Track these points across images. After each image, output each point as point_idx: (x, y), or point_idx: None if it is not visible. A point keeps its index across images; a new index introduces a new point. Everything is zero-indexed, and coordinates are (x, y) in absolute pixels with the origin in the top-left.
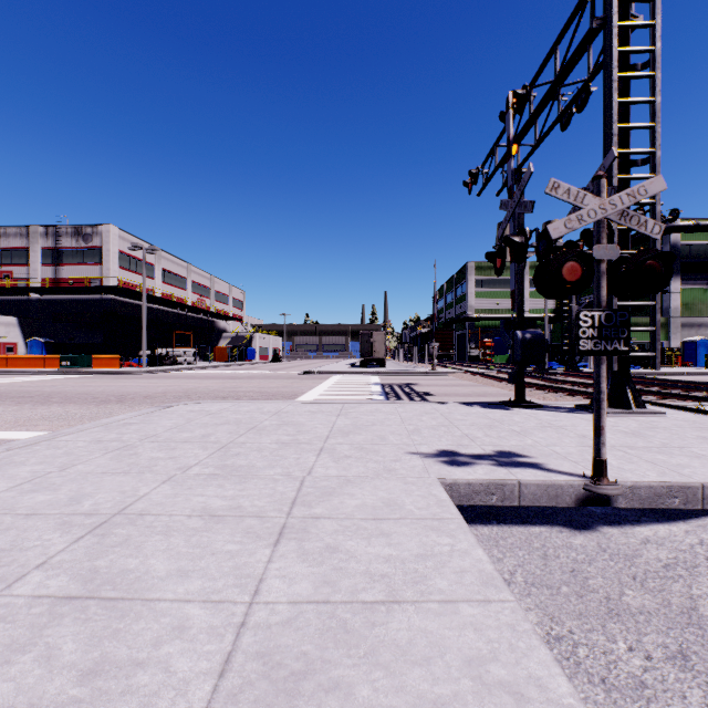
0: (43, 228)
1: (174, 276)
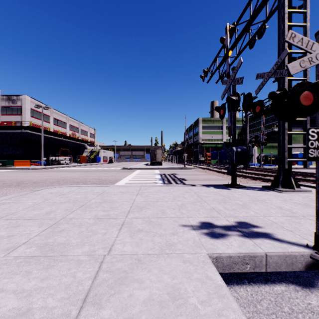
0: None
1: (60, 121)
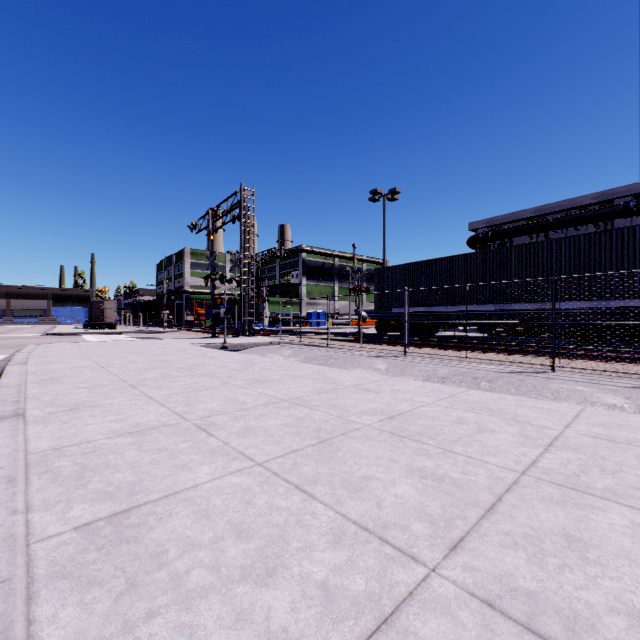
0: None
1: None
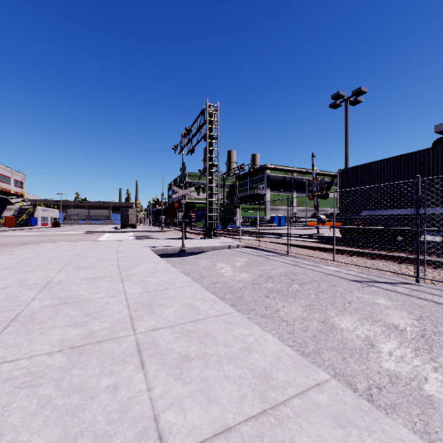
0: None
1: None
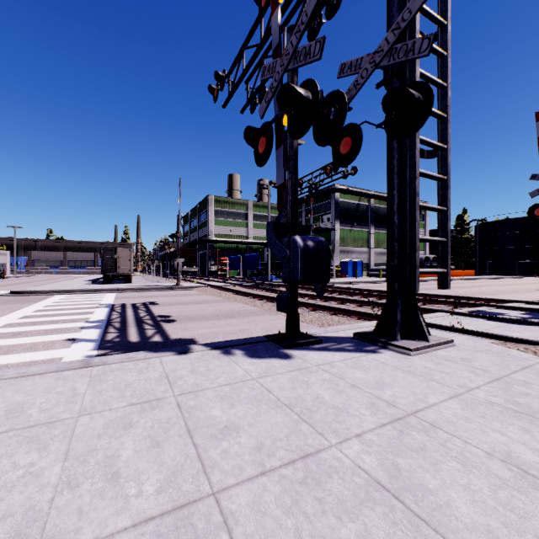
0: None
1: None
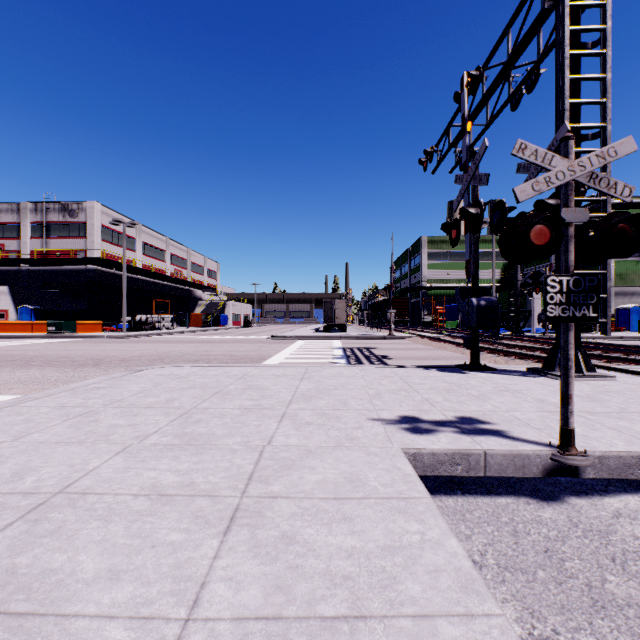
0: (33, 204)
1: (153, 248)
